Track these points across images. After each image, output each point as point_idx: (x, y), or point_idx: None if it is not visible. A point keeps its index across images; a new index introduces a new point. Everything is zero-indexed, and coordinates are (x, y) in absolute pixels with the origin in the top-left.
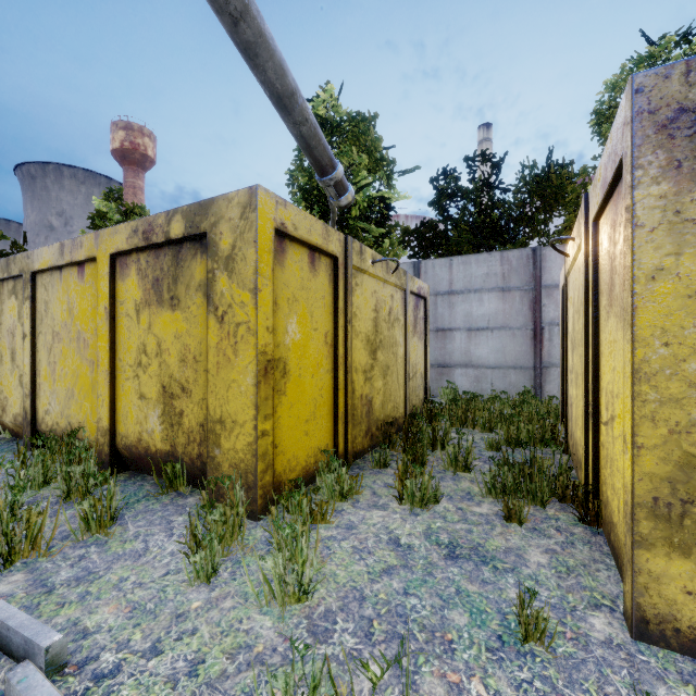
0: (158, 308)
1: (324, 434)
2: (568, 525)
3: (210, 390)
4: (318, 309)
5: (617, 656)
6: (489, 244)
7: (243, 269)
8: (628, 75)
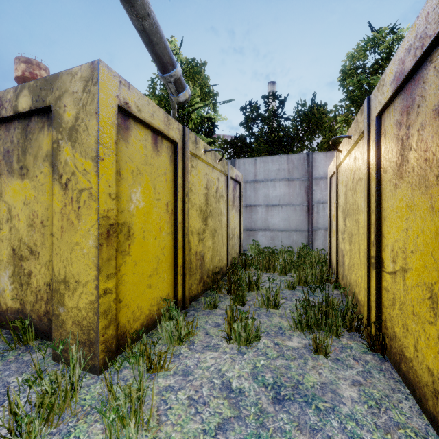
0: (8, 177)
1: (166, 285)
2: (360, 353)
3: (55, 253)
4: (160, 183)
5: None
6: (278, 151)
7: (85, 138)
8: (361, 50)
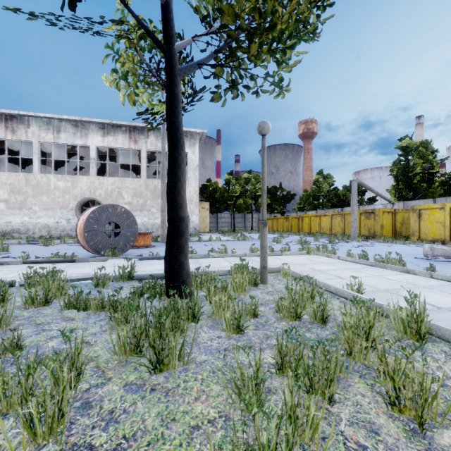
0: (367, 219)
1: (390, 235)
2: None
3: (374, 228)
4: (389, 219)
5: None
6: None
7: (378, 216)
8: None
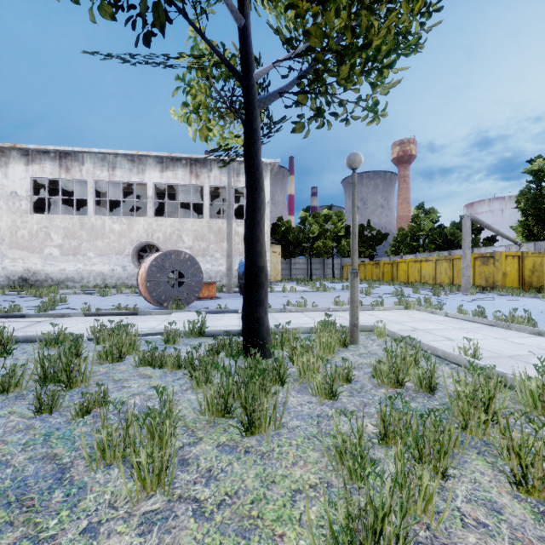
0: (483, 266)
1: (516, 286)
2: None
3: (494, 277)
4: (514, 265)
5: None
6: None
7: (500, 261)
8: None
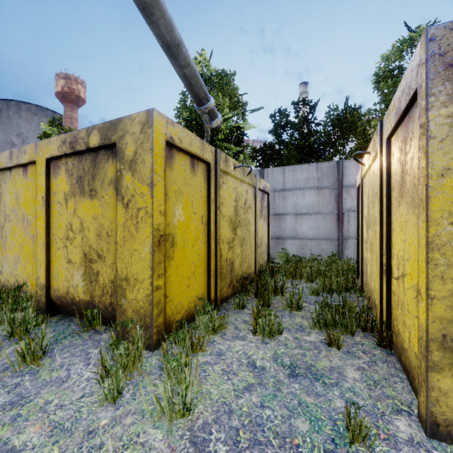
0: (81, 197)
1: (201, 286)
2: (370, 349)
3: (118, 257)
4: (196, 199)
5: (418, 452)
6: (308, 158)
7: (142, 169)
8: (396, 51)
